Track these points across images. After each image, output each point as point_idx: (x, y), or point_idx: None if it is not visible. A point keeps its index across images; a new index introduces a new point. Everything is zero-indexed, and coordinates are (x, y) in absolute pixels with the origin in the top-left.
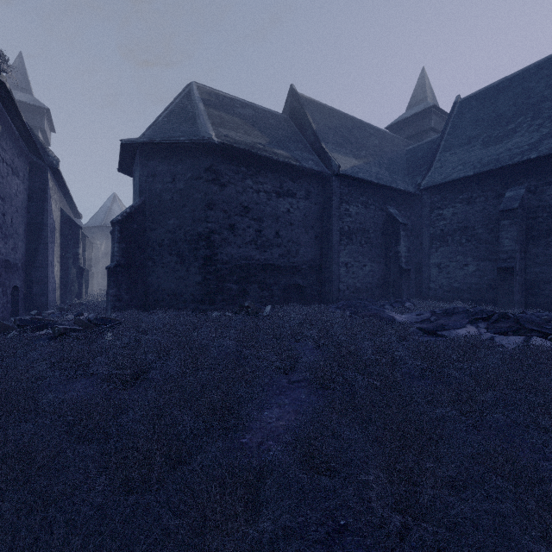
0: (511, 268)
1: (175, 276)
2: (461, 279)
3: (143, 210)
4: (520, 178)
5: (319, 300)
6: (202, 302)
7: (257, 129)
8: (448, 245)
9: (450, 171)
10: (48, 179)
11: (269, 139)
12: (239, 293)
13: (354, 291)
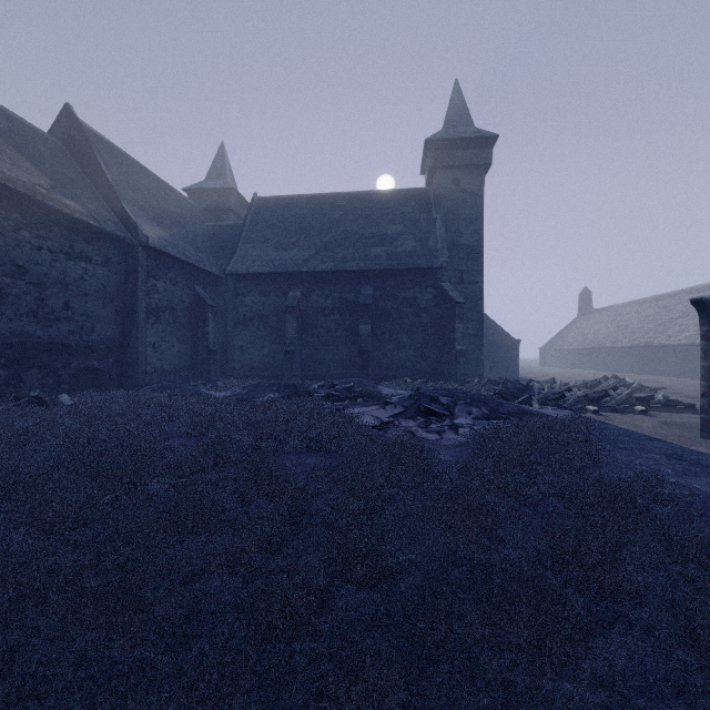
0: (293, 351)
1: None
2: (259, 360)
3: None
4: (298, 283)
5: (120, 386)
6: None
7: (28, 160)
8: (249, 329)
9: (251, 264)
10: None
11: (50, 179)
12: (10, 382)
13: (163, 373)
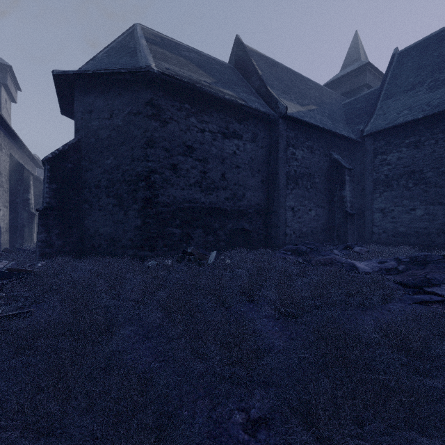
0: None
1: (113, 220)
2: (407, 224)
3: (79, 149)
4: None
5: (265, 245)
6: (141, 248)
7: (202, 70)
8: (392, 190)
9: (395, 116)
10: None
11: (215, 79)
12: (182, 238)
13: (300, 235)
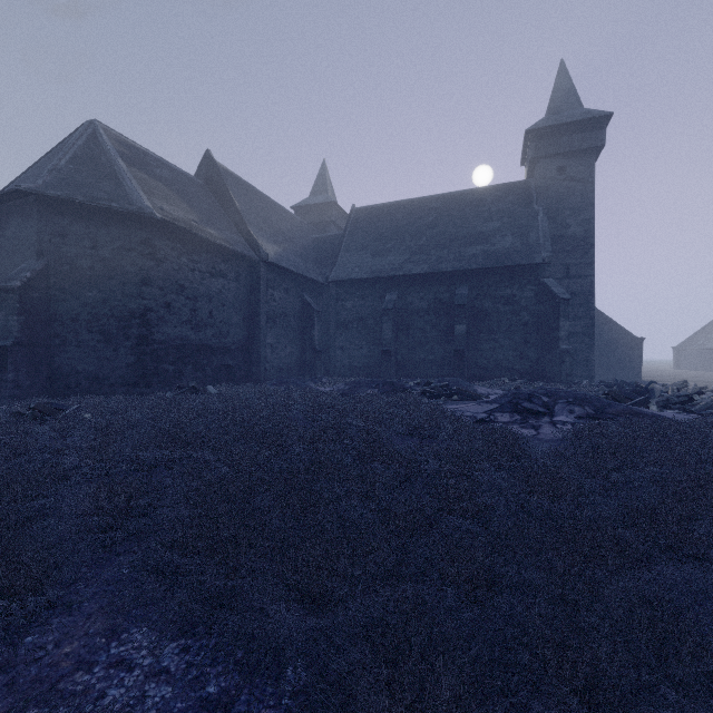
0: (389, 351)
1: (97, 357)
2: (358, 359)
3: (46, 276)
4: (394, 286)
5: (246, 380)
6: (135, 385)
7: (184, 201)
8: (349, 331)
9: (351, 270)
10: None
11: (199, 214)
12: (175, 375)
13: (278, 370)
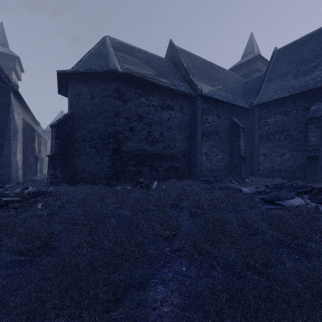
0: (316, 156)
1: (93, 161)
2: (280, 164)
3: (72, 118)
4: (321, 97)
5: (188, 177)
6: (111, 179)
7: (148, 66)
8: (271, 141)
9: (272, 94)
10: (11, 98)
11: (156, 72)
12: (136, 173)
13: (211, 171)
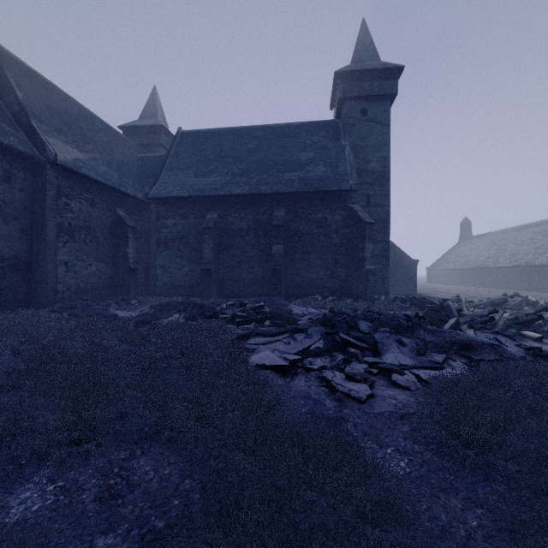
0: (209, 270)
1: None
2: (179, 278)
3: None
4: (215, 206)
5: (28, 305)
6: None
7: None
8: (170, 249)
9: (172, 188)
10: None
11: None
12: None
13: (77, 291)
